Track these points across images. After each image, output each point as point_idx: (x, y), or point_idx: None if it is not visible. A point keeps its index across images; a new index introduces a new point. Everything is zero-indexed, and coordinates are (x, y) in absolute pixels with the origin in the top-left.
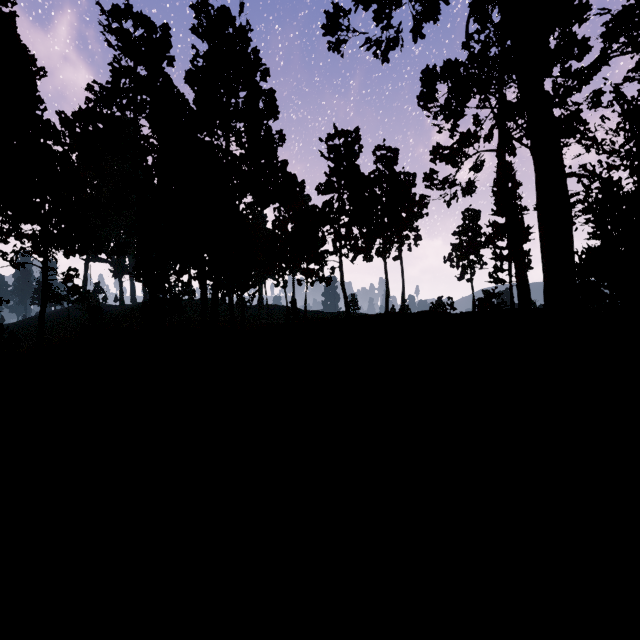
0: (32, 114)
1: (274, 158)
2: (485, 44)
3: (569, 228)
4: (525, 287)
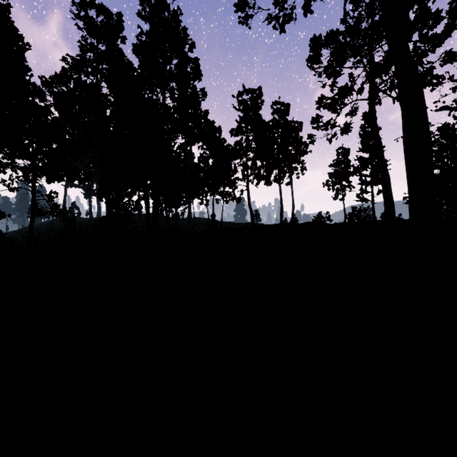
0: (22, 79)
1: (198, 109)
2: (358, 19)
3: (430, 157)
4: (391, 204)
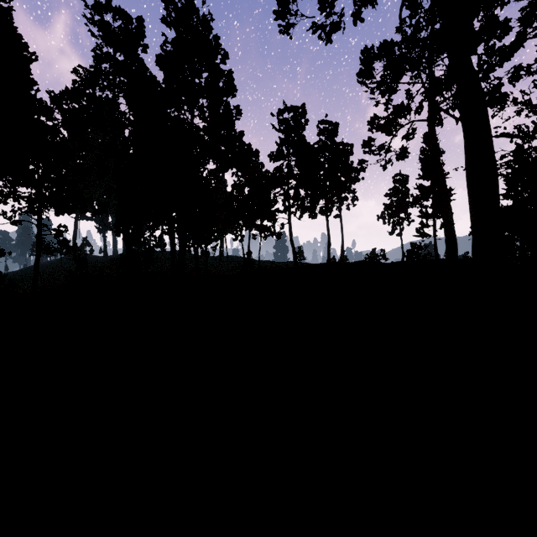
0: (27, 94)
1: (232, 130)
2: (416, 28)
3: (496, 187)
4: (453, 240)
